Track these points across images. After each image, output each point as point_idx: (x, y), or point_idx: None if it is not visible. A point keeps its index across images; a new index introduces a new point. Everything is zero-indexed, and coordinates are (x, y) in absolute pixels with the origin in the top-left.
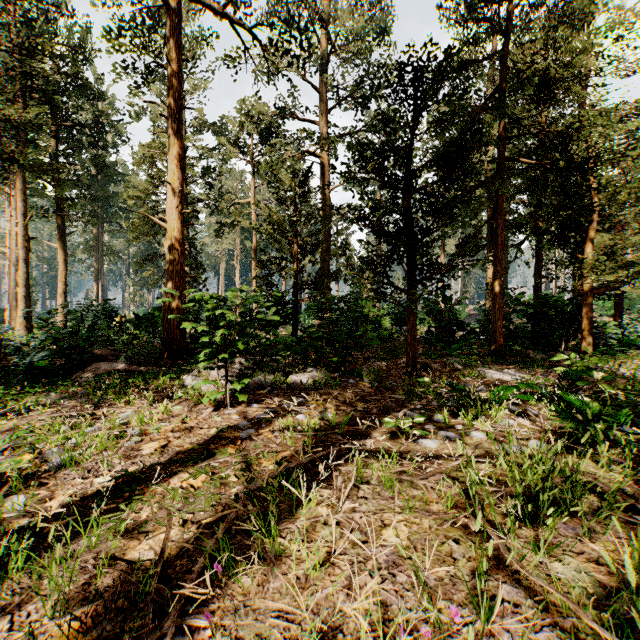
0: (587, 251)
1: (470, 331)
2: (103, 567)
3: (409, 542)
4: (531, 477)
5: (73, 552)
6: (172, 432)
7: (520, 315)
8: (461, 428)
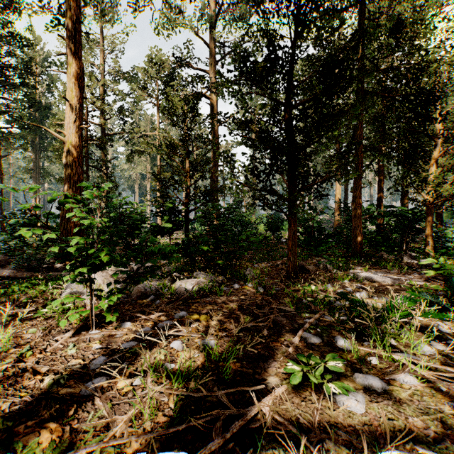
0: (430, 169)
1: (328, 235)
2: None
3: None
4: None
5: None
6: None
7: (373, 223)
8: (377, 362)
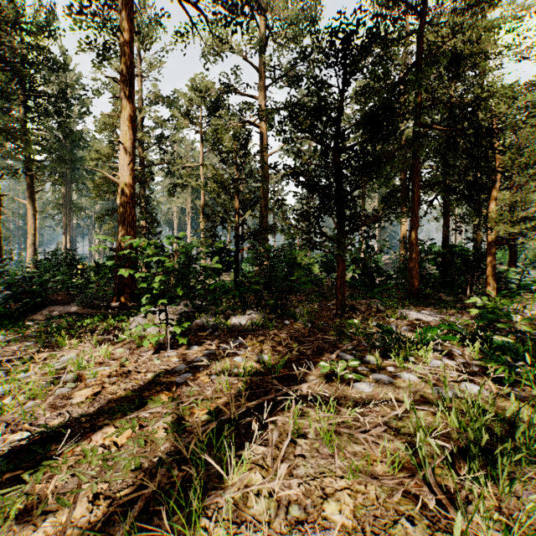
0: (491, 207)
1: (388, 277)
2: None
3: (355, 520)
4: (486, 436)
5: None
6: (109, 377)
7: (432, 263)
8: (393, 370)
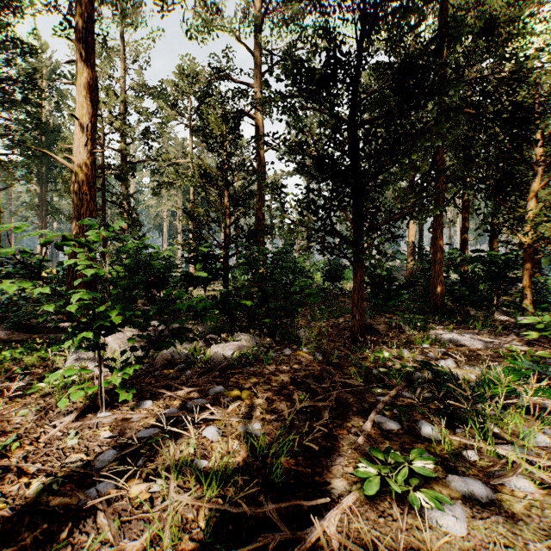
0: (528, 205)
1: (400, 286)
2: None
3: None
4: None
5: None
6: None
7: (456, 271)
8: (476, 458)
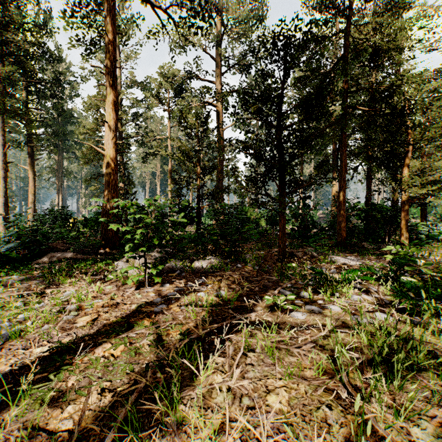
0: (404, 172)
1: (321, 229)
2: (24, 440)
3: (290, 407)
4: (386, 349)
5: (3, 422)
6: (102, 307)
7: (357, 217)
8: (322, 302)
